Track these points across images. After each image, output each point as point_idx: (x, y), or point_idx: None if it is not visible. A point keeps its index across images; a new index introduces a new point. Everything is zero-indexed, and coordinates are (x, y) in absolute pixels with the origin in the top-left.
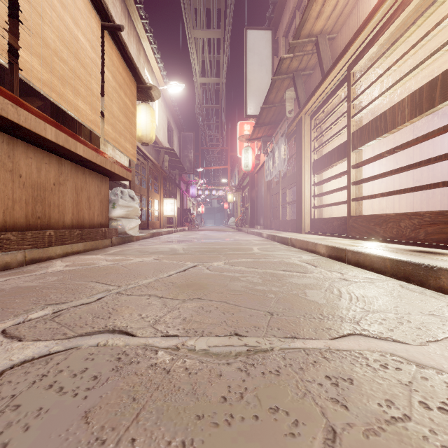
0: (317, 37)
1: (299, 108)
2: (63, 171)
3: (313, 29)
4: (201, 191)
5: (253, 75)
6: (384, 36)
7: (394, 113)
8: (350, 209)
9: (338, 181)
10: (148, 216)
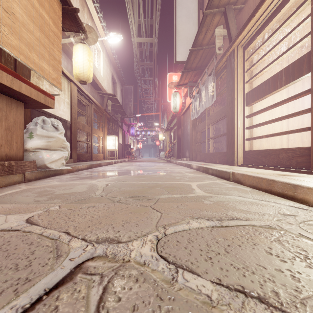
0: None
1: (230, 42)
2: None
3: None
4: (139, 132)
5: (182, 27)
6: None
7: None
8: None
9: (269, 114)
10: (91, 150)
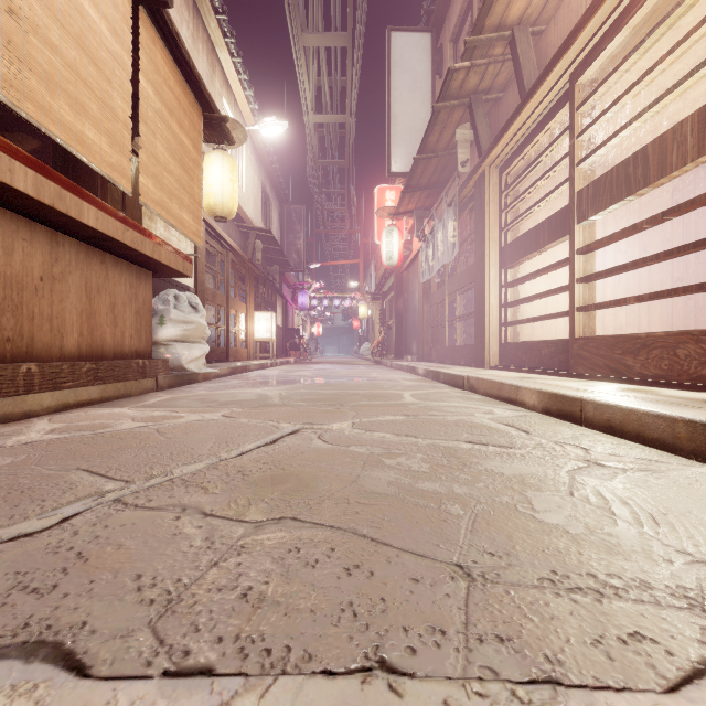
0: (513, 30)
1: (479, 157)
2: (60, 255)
3: (506, 15)
4: (316, 300)
5: (401, 107)
6: (642, 12)
7: (663, 148)
8: (574, 326)
9: (546, 280)
10: (227, 340)
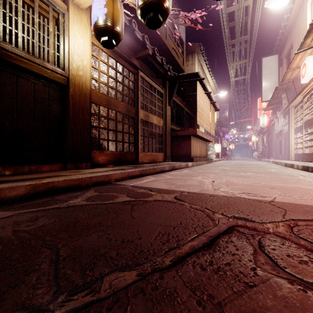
0: (293, 80)
1: (288, 103)
2: (202, 143)
3: (289, 79)
4: (232, 135)
5: (266, 80)
6: (310, 94)
7: (311, 121)
8: (303, 151)
9: (312, 136)
10: None
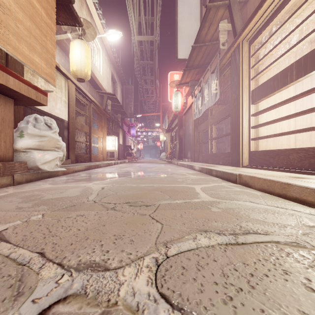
0: None
1: (234, 37)
2: None
3: None
4: (140, 132)
5: (183, 23)
6: None
7: None
8: None
9: (276, 112)
10: (90, 150)
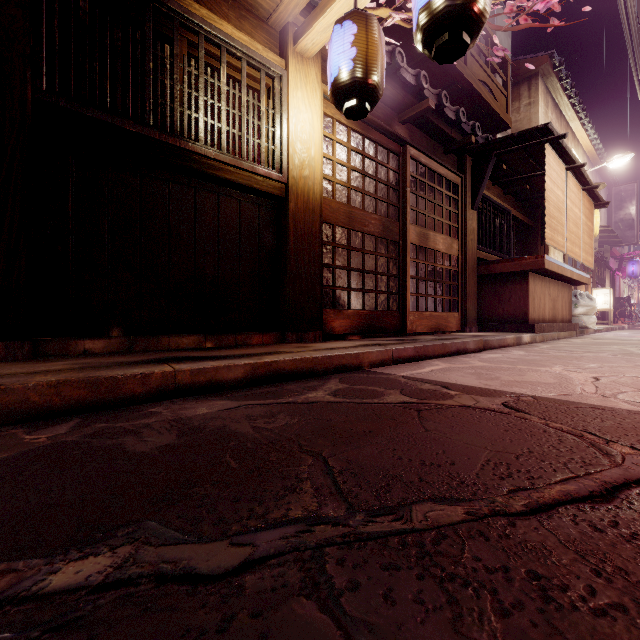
0: None
1: None
2: (558, 288)
3: None
4: None
5: None
6: None
7: None
8: None
9: None
10: None
